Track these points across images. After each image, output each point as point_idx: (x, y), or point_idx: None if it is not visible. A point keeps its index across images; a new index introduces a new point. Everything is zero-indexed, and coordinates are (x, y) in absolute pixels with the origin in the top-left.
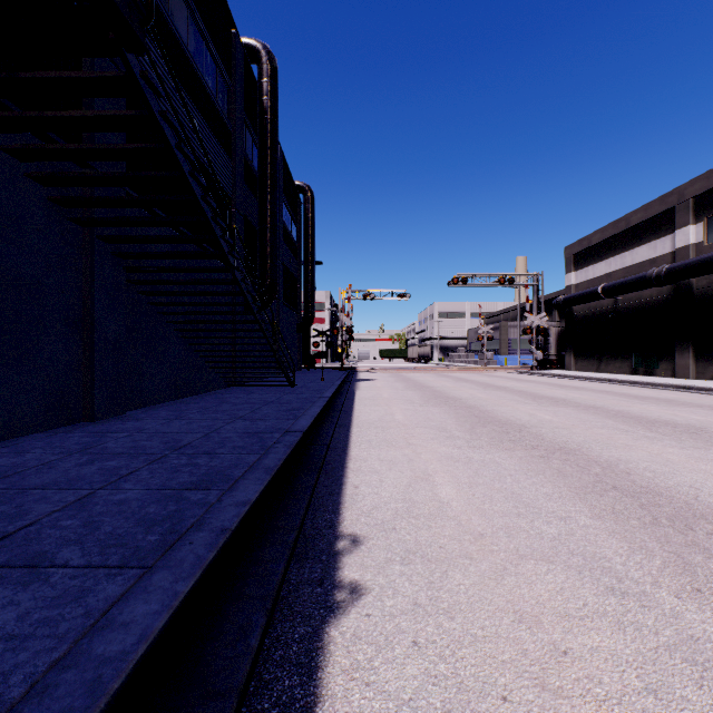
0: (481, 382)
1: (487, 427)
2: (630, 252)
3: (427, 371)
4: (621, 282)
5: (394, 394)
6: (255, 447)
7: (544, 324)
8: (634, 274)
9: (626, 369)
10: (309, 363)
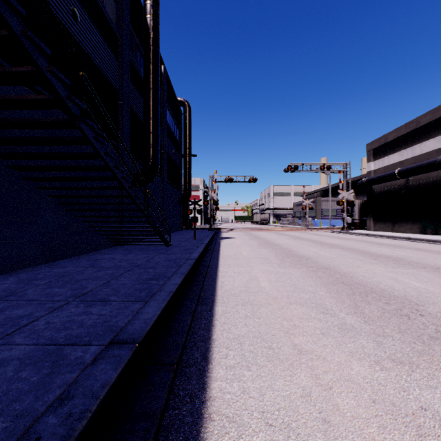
0: (314, 240)
1: (371, 303)
2: (419, 145)
3: (269, 231)
4: (414, 166)
5: (252, 252)
6: (0, 423)
7: (351, 198)
8: (423, 161)
9: (416, 230)
10: (187, 225)
